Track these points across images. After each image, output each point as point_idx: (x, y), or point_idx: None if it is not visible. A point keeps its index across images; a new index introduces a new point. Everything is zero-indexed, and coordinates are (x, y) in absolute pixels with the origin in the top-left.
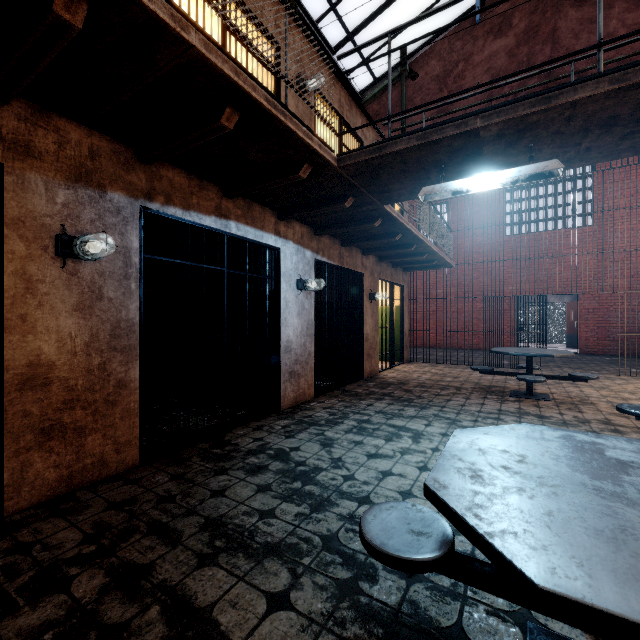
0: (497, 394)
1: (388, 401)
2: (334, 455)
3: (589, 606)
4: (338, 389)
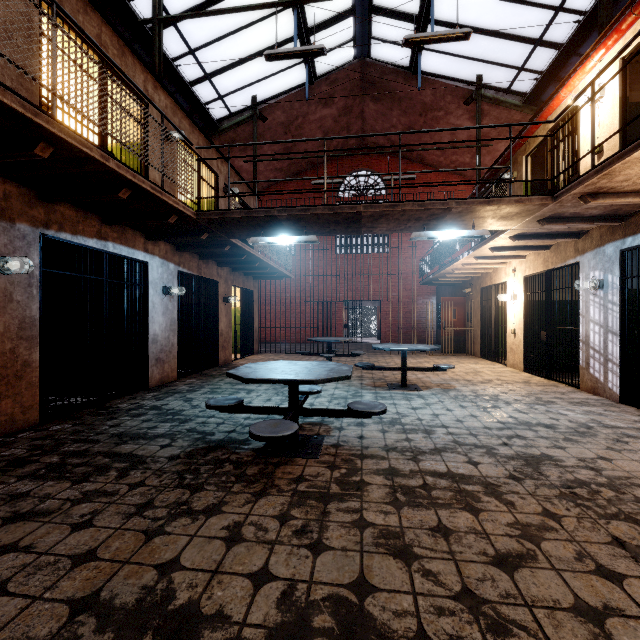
0: None
1: None
2: (194, 404)
3: (254, 378)
4: (197, 373)
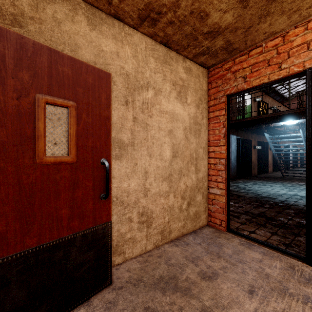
0: None
1: None
2: None
3: None
4: (294, 168)
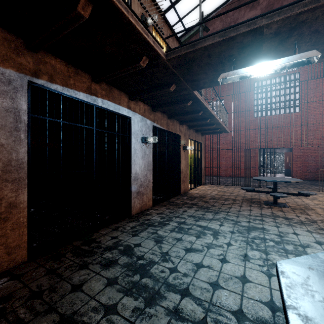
0: (257, 203)
1: (195, 208)
2: (163, 250)
3: None
4: (166, 201)
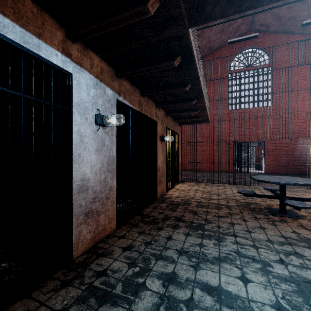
0: (260, 212)
1: (184, 230)
2: None
3: None
4: (138, 214)
